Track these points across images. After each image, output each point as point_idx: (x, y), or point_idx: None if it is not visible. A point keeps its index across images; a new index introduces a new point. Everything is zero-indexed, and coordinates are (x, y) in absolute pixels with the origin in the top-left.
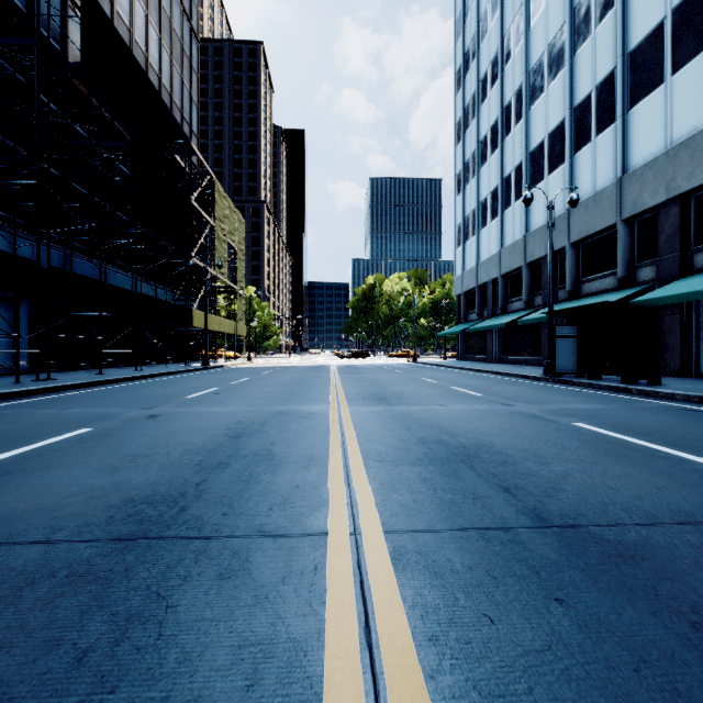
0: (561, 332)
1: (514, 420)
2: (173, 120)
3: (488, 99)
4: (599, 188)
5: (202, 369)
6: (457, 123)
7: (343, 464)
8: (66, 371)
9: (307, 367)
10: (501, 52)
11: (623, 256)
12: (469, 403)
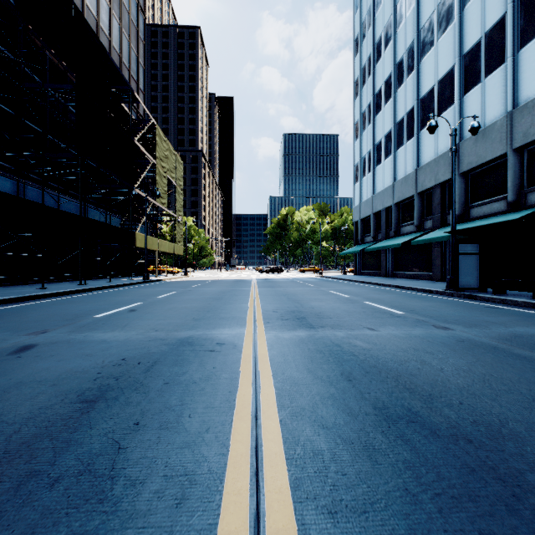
0: (465, 249)
1: (479, 357)
2: (117, 71)
3: (382, 58)
4: (488, 123)
5: (141, 283)
6: (355, 81)
7: (249, 528)
8: (18, 285)
9: (231, 281)
10: (394, 17)
11: (513, 182)
12: (399, 325)
